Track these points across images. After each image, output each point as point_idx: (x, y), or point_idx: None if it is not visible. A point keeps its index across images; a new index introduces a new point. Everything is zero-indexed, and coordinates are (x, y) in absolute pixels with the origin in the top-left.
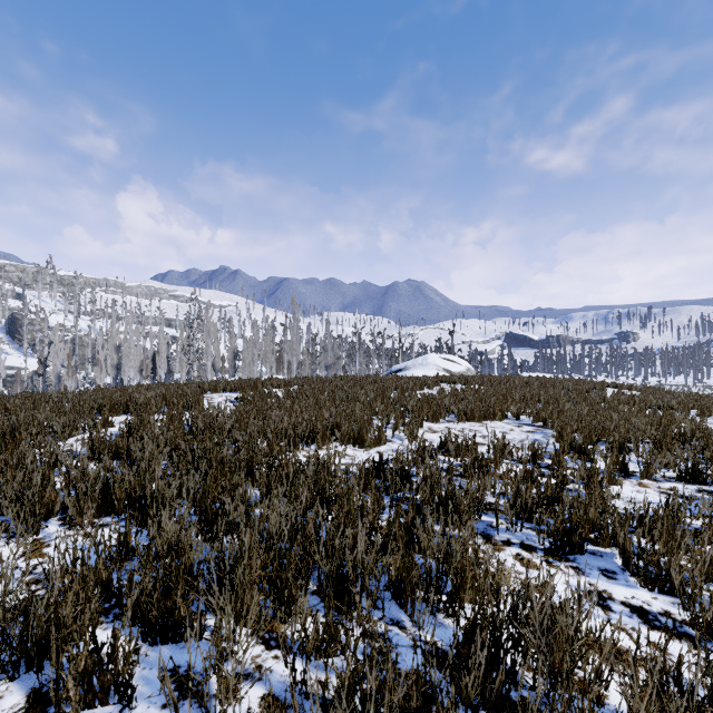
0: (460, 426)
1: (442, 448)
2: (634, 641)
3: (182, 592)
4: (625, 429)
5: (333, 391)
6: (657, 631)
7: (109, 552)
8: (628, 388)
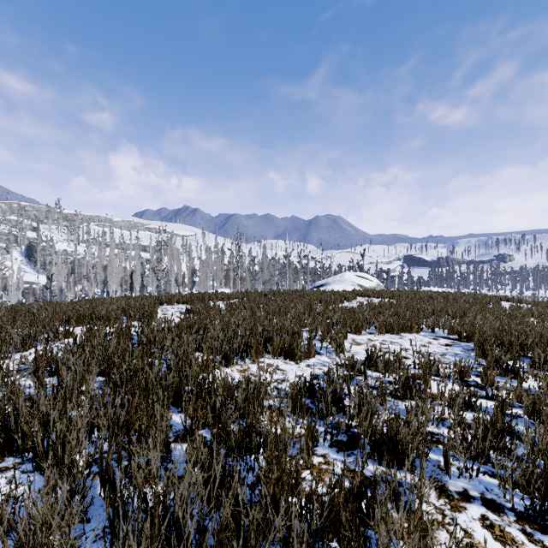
0: (381, 338)
1: (369, 362)
2: None
3: None
4: (546, 346)
5: (267, 304)
6: None
7: None
8: (519, 301)
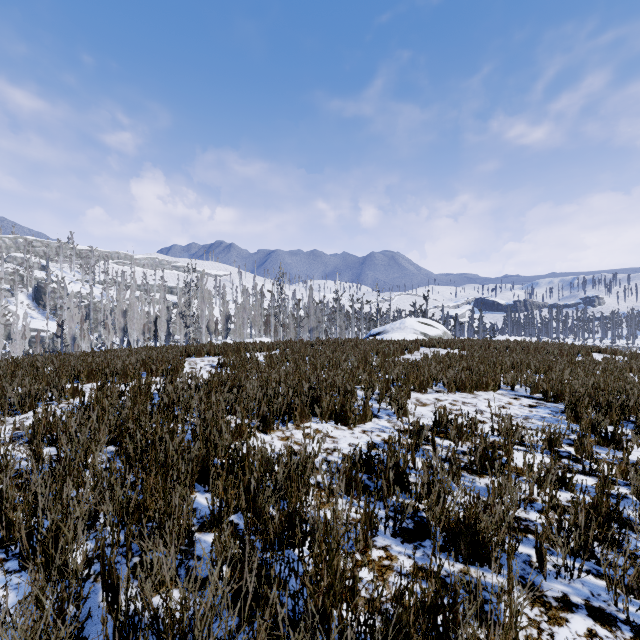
0: (451, 397)
1: (437, 427)
2: None
3: None
4: None
5: (314, 356)
6: None
7: None
8: (613, 352)
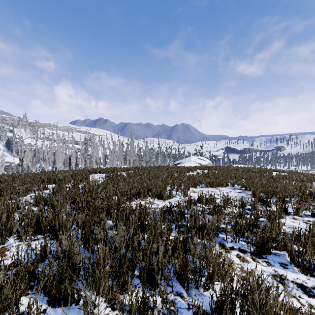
0: (207, 189)
1: (199, 200)
2: (301, 303)
3: (68, 280)
4: (284, 191)
5: (148, 173)
6: (312, 297)
7: (35, 255)
8: (282, 171)
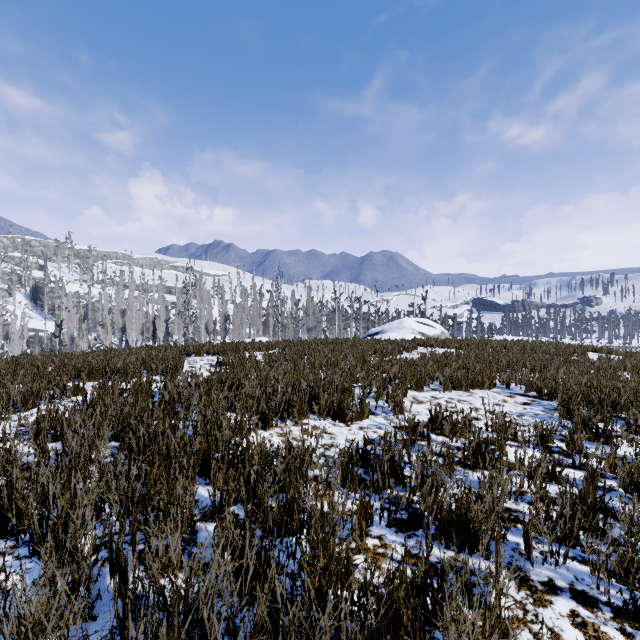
0: (447, 395)
1: (432, 424)
2: None
3: None
4: None
5: (313, 355)
6: None
7: None
8: (608, 352)
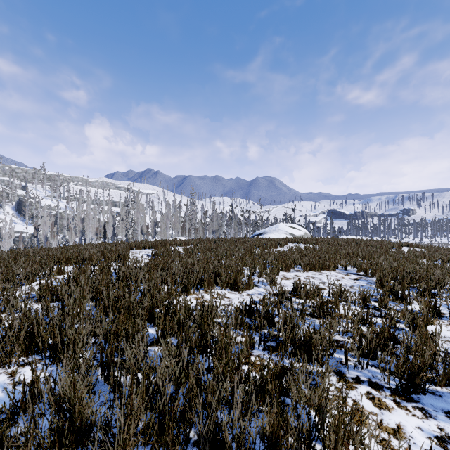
0: (305, 274)
1: (294, 292)
2: None
3: None
4: (429, 279)
5: (217, 249)
6: None
7: (13, 401)
8: (416, 246)
